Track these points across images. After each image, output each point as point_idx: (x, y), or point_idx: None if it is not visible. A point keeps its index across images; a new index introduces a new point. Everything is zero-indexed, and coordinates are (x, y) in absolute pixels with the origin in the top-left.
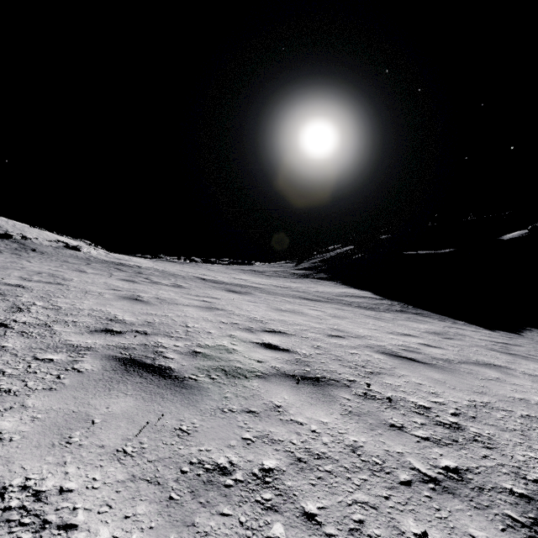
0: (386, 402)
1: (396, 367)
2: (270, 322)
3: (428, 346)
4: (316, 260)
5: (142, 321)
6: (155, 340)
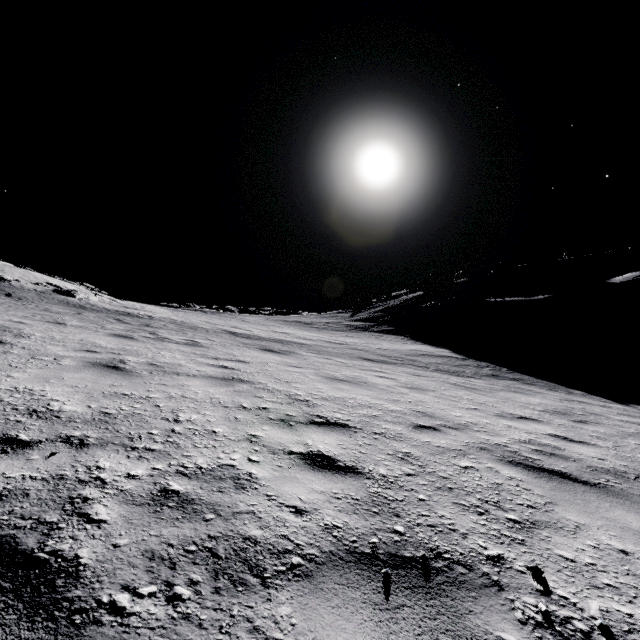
0: None
1: (553, 502)
2: (320, 403)
3: (568, 441)
4: (376, 309)
5: (94, 412)
6: (91, 460)
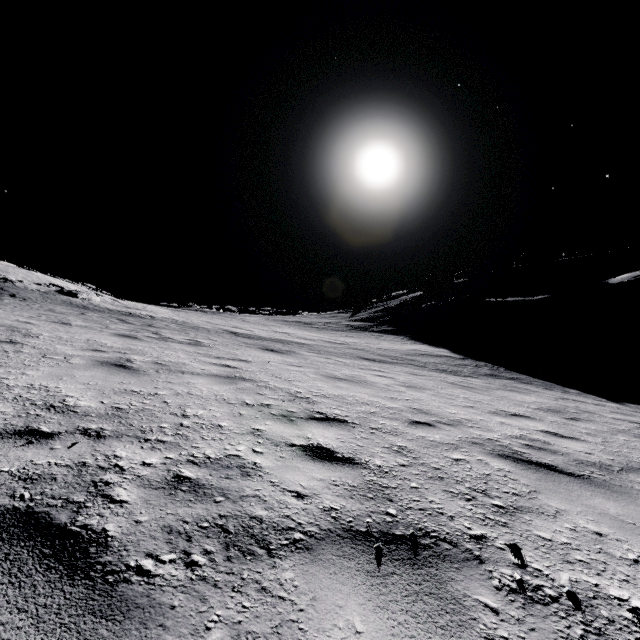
0: (571, 609)
1: (538, 490)
2: (320, 400)
3: (558, 437)
4: (376, 309)
5: (107, 407)
6: (109, 450)
